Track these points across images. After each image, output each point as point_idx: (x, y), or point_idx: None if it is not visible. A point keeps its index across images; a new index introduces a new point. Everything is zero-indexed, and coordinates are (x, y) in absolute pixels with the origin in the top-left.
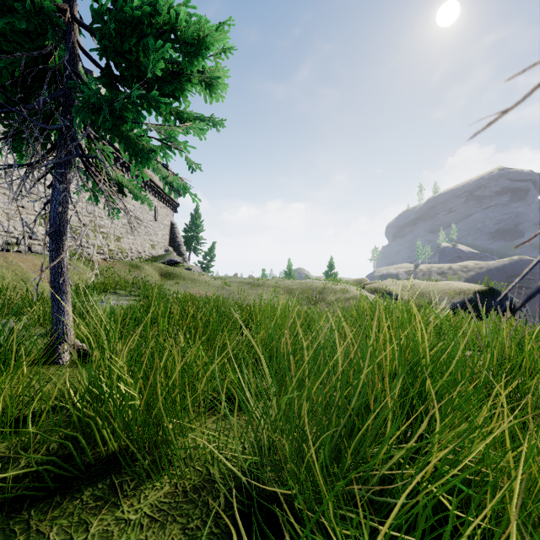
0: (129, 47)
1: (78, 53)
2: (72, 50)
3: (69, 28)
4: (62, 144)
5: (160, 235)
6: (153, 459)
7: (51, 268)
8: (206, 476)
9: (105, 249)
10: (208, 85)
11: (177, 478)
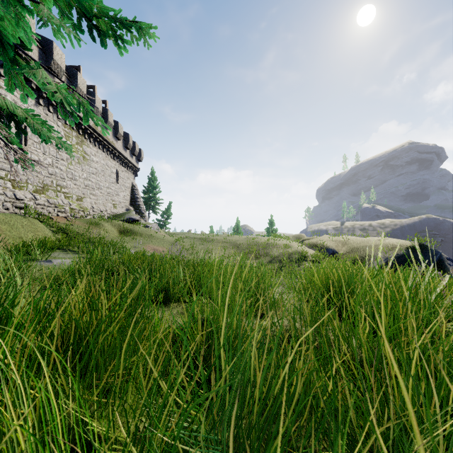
0: None
1: None
2: None
3: None
4: None
5: (122, 196)
6: None
7: None
8: None
9: (66, 208)
10: None
11: None
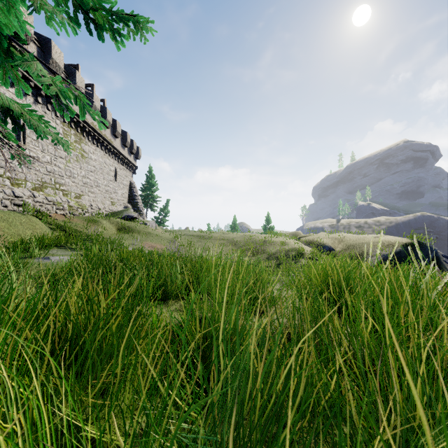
0: None
1: None
2: None
3: None
4: None
5: (120, 194)
6: None
7: None
8: None
9: (64, 205)
10: None
11: None
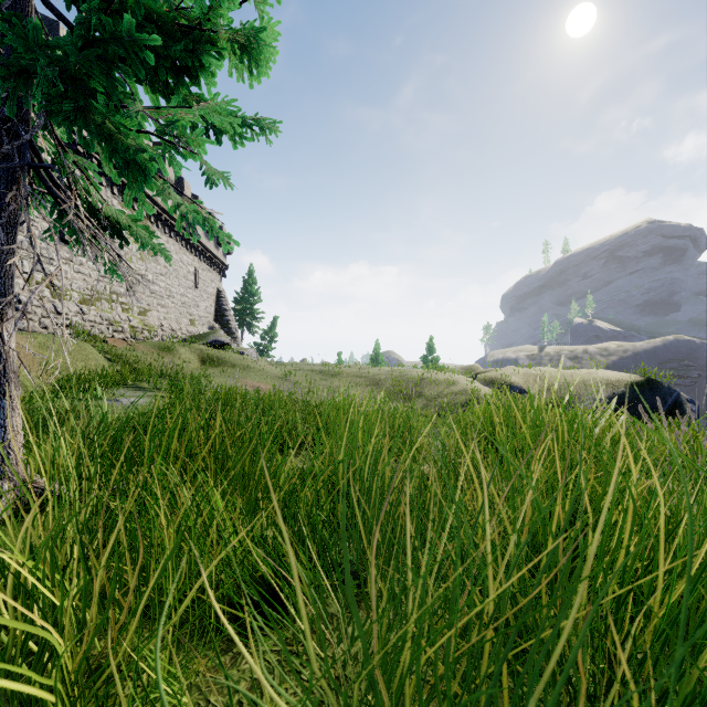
0: None
1: None
2: None
3: None
4: None
5: (203, 307)
6: None
7: None
8: None
9: (124, 325)
10: (245, 49)
11: None
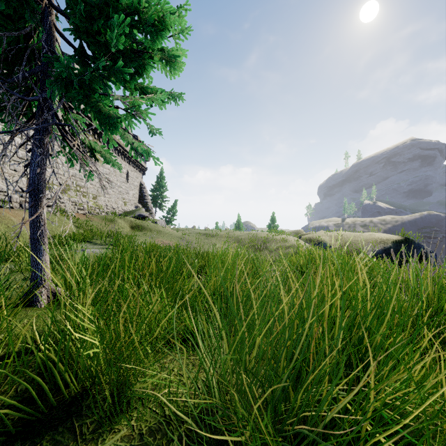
0: (98, 28)
1: (54, 35)
2: (50, 32)
3: (47, 12)
4: (40, 113)
5: (131, 194)
6: (113, 400)
7: (30, 222)
8: (161, 417)
9: (84, 205)
10: (168, 62)
11: (134, 421)
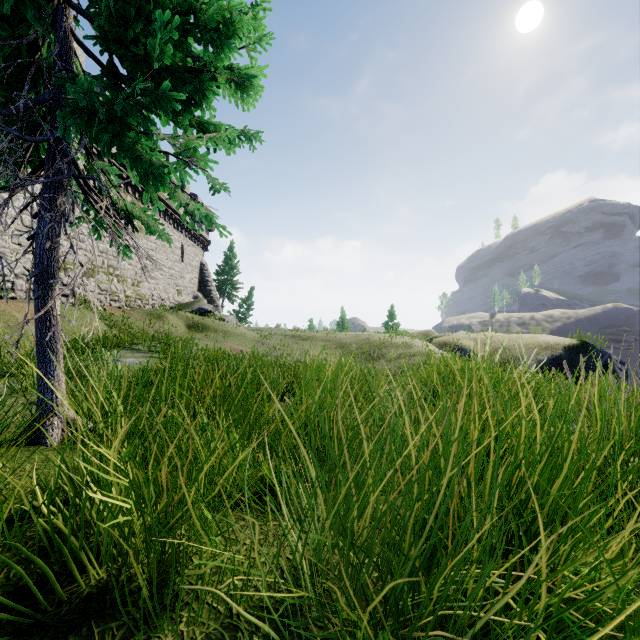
0: (136, 36)
1: (72, 46)
2: (65, 41)
3: (60, 13)
4: (50, 161)
5: (188, 279)
6: (152, 591)
7: (36, 321)
8: (226, 618)
9: (120, 295)
10: (239, 86)
11: (184, 625)
